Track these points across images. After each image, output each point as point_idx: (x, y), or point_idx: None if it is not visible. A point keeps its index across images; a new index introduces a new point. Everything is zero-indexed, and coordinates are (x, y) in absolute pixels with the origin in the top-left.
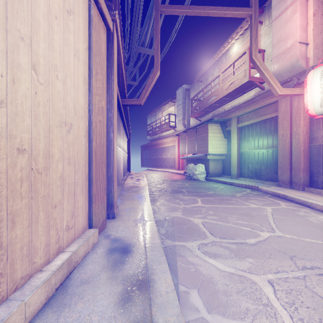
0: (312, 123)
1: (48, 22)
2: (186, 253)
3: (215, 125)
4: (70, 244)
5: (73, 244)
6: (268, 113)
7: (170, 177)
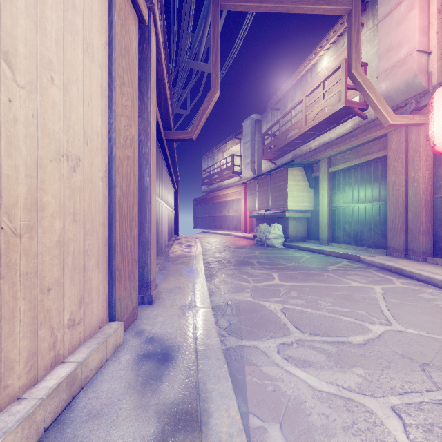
0: (438, 165)
1: None
2: (259, 359)
3: (297, 170)
4: (76, 348)
5: (81, 348)
6: (372, 151)
7: (234, 242)
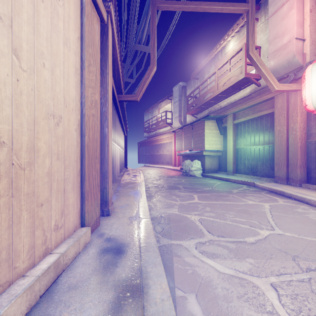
0: (309, 119)
1: (33, 5)
2: (183, 252)
3: (211, 122)
4: (59, 244)
5: (62, 244)
6: (264, 109)
7: (167, 173)
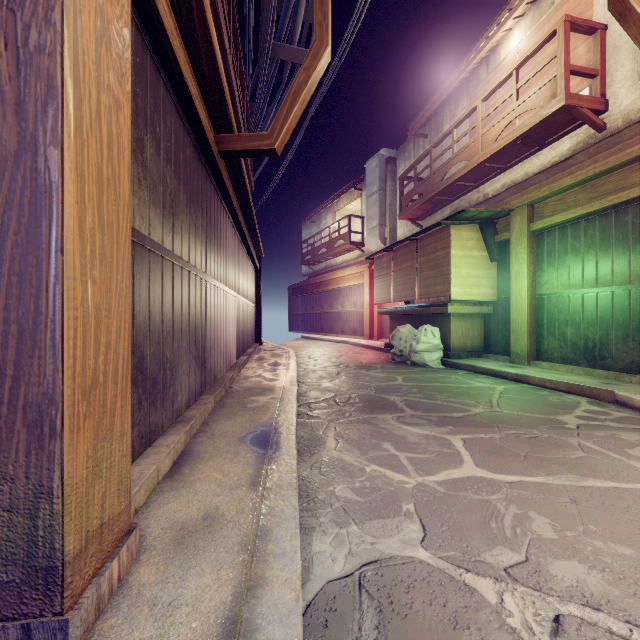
0: None
1: None
2: None
3: (468, 230)
4: None
5: None
6: (632, 184)
7: (354, 356)
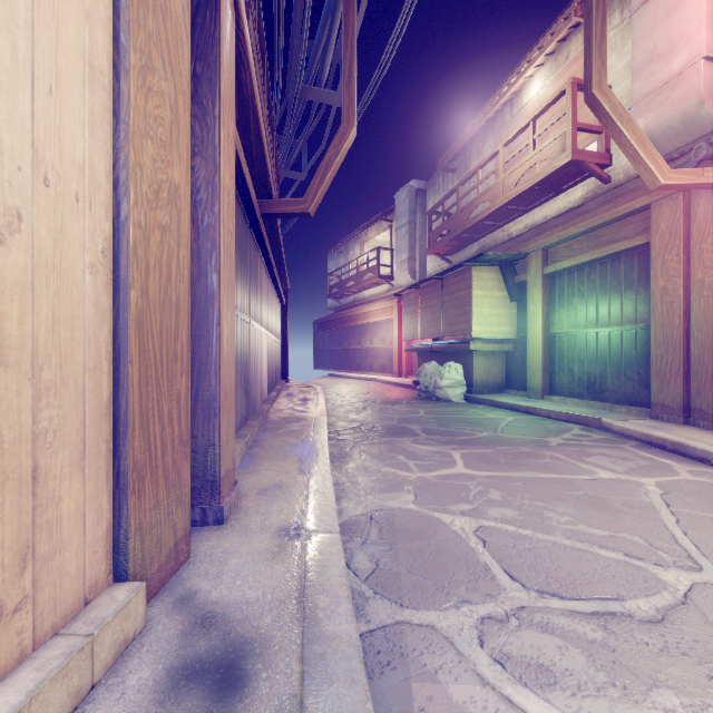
0: None
1: None
2: (442, 661)
3: (489, 271)
4: (8, 671)
5: (21, 670)
6: (623, 237)
7: (381, 393)
